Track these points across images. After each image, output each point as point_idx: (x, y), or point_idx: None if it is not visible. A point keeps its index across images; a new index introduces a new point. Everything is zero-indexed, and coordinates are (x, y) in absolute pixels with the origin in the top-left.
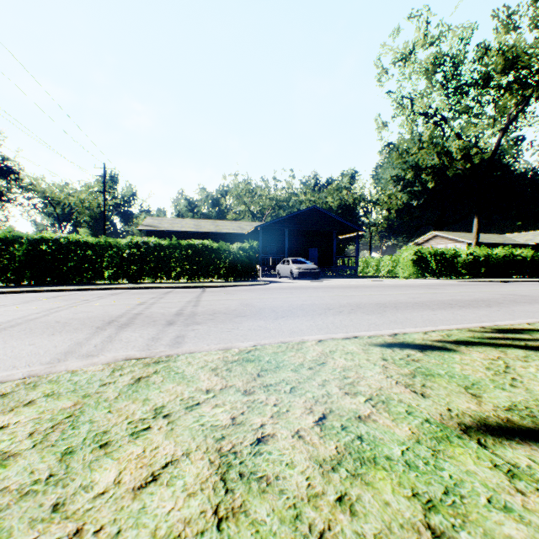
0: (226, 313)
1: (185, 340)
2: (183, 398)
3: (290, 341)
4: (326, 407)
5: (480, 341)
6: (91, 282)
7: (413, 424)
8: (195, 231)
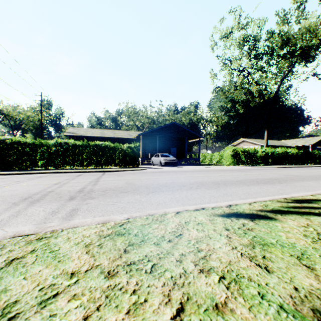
0: (114, 190)
1: (78, 213)
2: (42, 287)
3: (155, 213)
4: (183, 292)
5: (288, 210)
6: (30, 168)
7: (271, 314)
8: (101, 136)
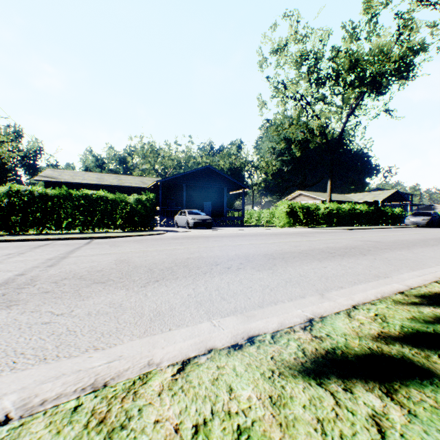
0: (81, 278)
1: None
2: None
3: (116, 377)
4: None
5: (439, 332)
6: None
7: None
8: (97, 183)
